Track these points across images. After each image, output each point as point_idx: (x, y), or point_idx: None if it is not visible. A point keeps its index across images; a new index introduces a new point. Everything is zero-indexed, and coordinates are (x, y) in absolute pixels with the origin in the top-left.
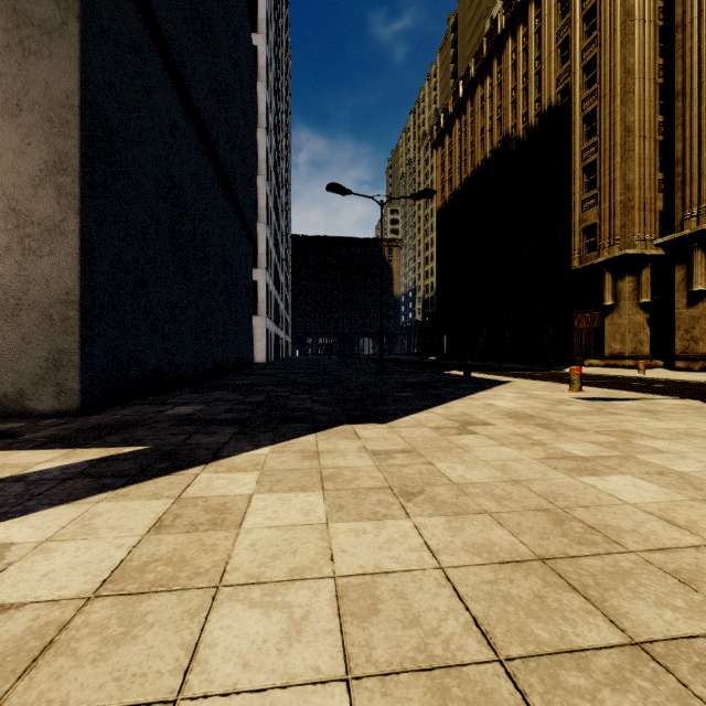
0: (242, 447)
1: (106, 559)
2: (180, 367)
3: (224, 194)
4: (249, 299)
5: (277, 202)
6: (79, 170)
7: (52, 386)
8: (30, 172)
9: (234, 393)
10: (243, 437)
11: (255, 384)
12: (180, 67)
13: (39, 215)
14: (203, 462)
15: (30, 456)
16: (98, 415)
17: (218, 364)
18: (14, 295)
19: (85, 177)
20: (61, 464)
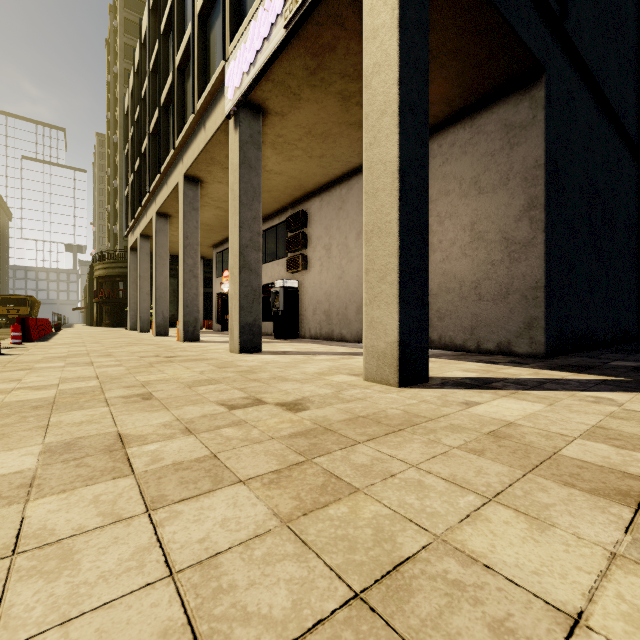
0: None
1: None
2: (594, 331)
3: (628, 161)
4: None
5: None
6: (544, 204)
7: (526, 339)
8: (513, 214)
9: None
10: None
11: None
12: (597, 80)
13: (518, 238)
14: None
15: (553, 372)
16: (556, 359)
17: (623, 330)
18: (505, 286)
19: (546, 206)
20: (580, 378)
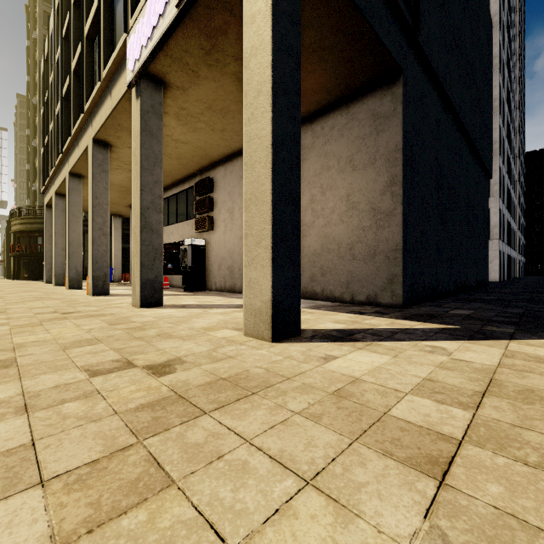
0: (528, 336)
1: (491, 359)
2: (441, 284)
3: (467, 151)
4: (485, 228)
5: (509, 129)
6: (402, 181)
7: (389, 292)
8: (379, 189)
9: (489, 305)
10: (524, 332)
11: (503, 300)
12: (443, 85)
13: (383, 209)
14: (506, 339)
15: (406, 322)
16: (411, 309)
17: (463, 282)
18: (373, 248)
19: (404, 183)
20: (425, 327)
